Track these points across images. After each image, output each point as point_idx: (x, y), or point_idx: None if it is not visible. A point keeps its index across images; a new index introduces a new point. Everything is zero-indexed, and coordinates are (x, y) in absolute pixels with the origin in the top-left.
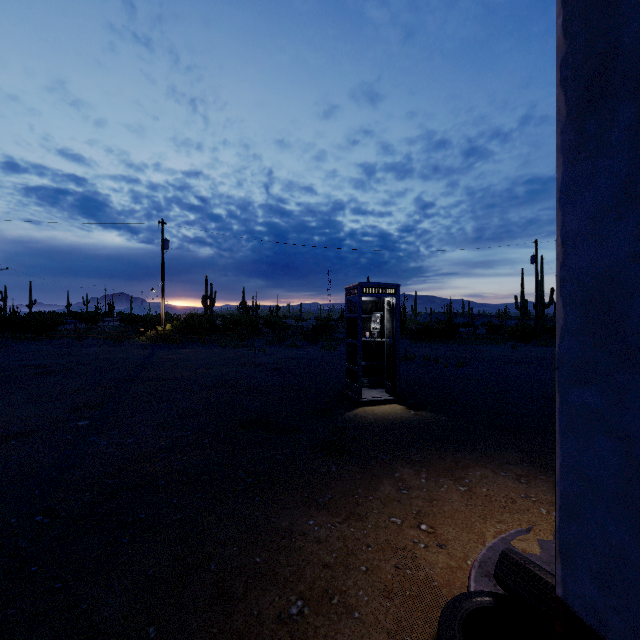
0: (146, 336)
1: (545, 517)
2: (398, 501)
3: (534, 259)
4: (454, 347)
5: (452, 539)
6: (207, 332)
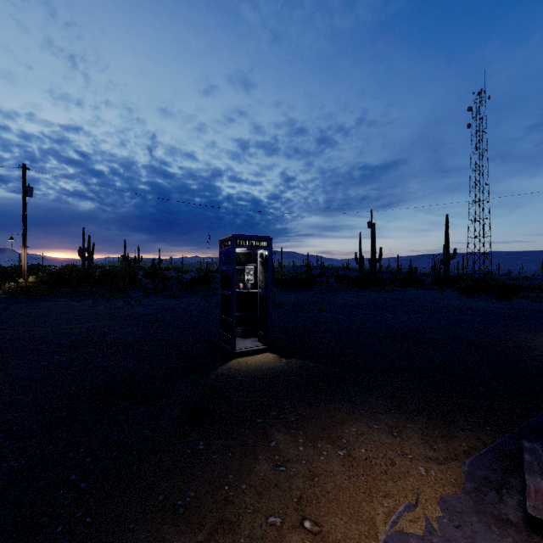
0: (2, 289)
1: (426, 479)
2: (276, 485)
3: (370, 224)
4: (313, 294)
5: (342, 538)
6: (79, 284)
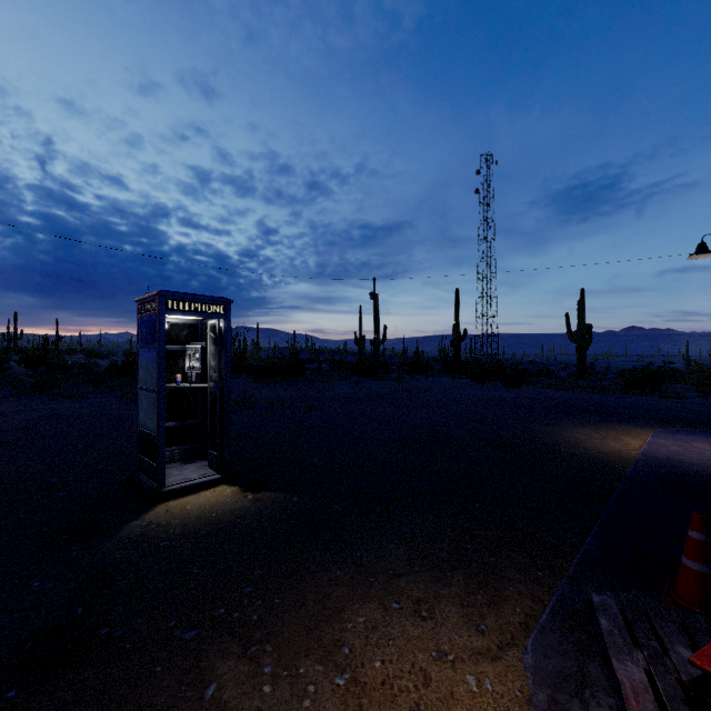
0: None
1: (481, 704)
2: None
3: (373, 296)
4: (301, 386)
5: None
6: None
